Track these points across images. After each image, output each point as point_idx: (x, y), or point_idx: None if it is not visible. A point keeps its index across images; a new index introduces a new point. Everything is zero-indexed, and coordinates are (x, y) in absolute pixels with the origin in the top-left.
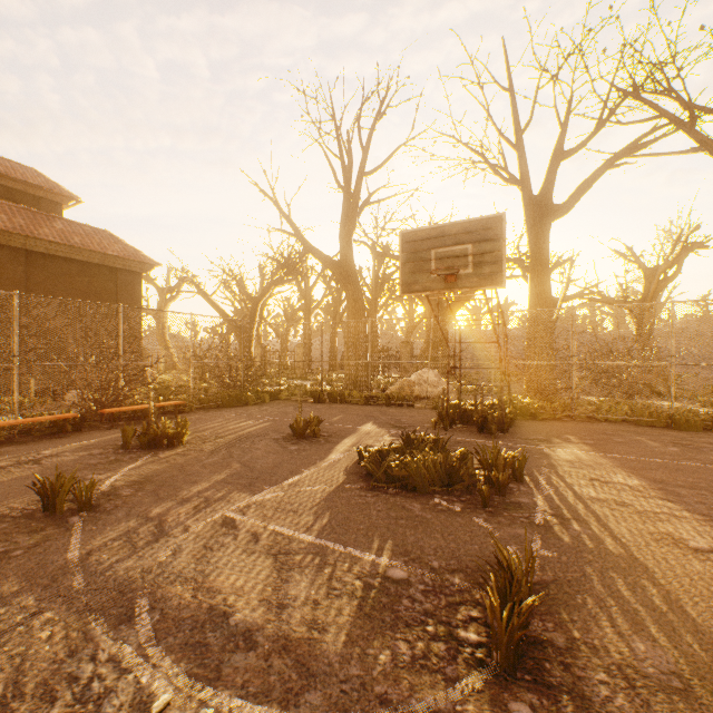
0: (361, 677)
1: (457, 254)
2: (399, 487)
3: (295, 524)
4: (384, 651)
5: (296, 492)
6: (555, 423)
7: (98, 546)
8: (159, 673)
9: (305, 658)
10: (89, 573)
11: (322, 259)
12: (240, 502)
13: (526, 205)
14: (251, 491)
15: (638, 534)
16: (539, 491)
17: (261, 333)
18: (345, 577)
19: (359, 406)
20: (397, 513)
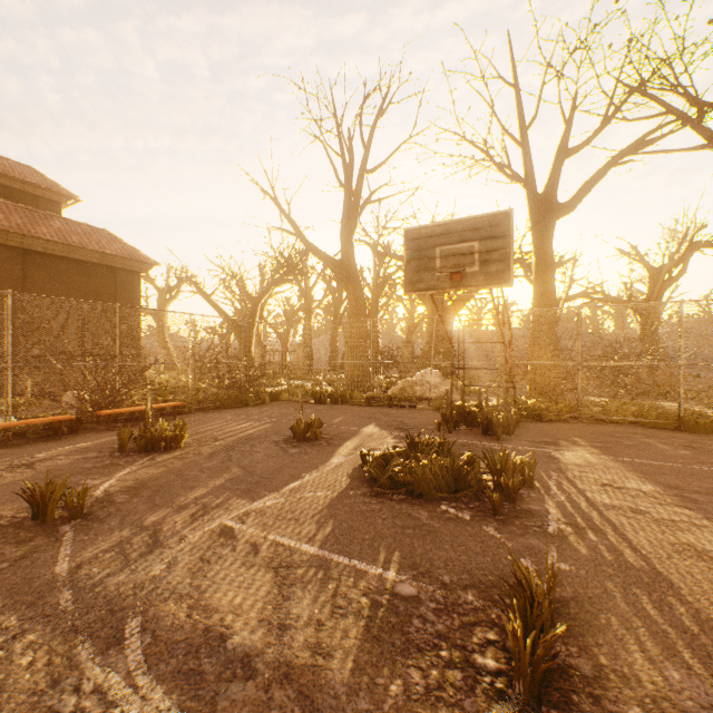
0: (371, 712)
1: (463, 252)
2: (404, 493)
3: (297, 533)
4: (395, 680)
5: (298, 499)
6: (561, 425)
7: (89, 558)
8: (149, 707)
9: (309, 689)
10: (78, 588)
11: (323, 258)
12: (239, 510)
13: (530, 203)
14: (250, 498)
15: (659, 545)
16: (550, 498)
17: (261, 333)
18: (351, 594)
19: (360, 407)
20: (403, 521)
